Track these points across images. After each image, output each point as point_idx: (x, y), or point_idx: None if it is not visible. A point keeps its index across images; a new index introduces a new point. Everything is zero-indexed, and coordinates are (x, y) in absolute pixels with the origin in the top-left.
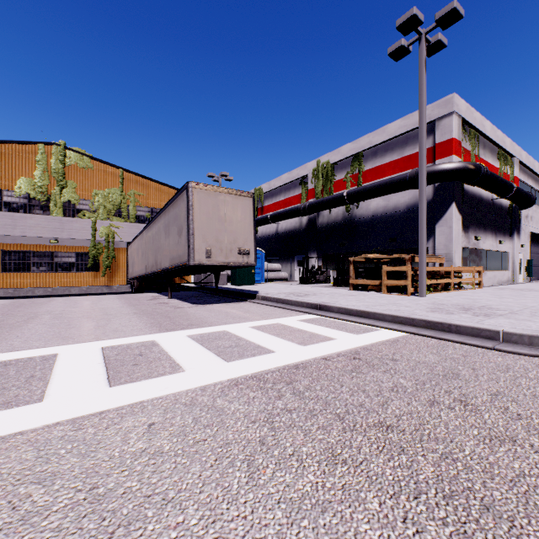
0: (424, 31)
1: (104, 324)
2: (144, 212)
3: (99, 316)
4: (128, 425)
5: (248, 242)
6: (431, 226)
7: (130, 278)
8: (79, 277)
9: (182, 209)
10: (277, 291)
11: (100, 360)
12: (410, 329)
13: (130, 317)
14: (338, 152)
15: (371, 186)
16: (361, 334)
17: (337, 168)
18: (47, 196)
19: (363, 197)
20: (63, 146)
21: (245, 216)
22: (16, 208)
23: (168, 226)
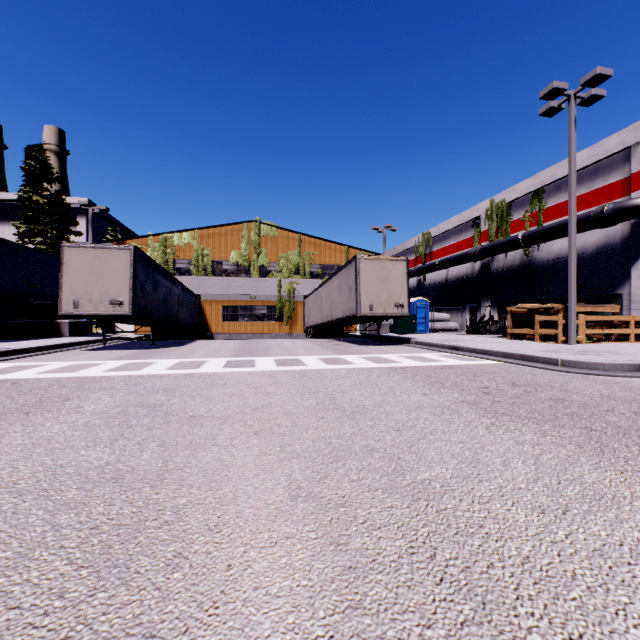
0: (573, 92)
1: (309, 351)
2: (316, 269)
3: (303, 348)
4: (340, 370)
5: (402, 297)
6: (627, 269)
7: (307, 327)
8: (269, 326)
9: (351, 274)
10: (431, 338)
11: (319, 360)
12: (506, 360)
13: (321, 349)
14: (514, 189)
15: (549, 227)
16: (468, 361)
17: (514, 206)
18: (249, 263)
19: (540, 240)
20: (259, 222)
21: (400, 276)
22: (230, 273)
23: (340, 286)
